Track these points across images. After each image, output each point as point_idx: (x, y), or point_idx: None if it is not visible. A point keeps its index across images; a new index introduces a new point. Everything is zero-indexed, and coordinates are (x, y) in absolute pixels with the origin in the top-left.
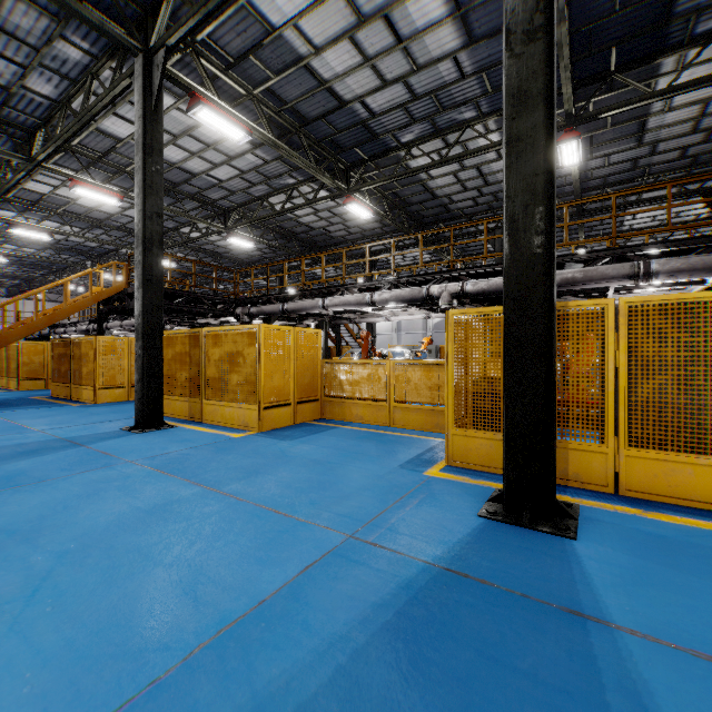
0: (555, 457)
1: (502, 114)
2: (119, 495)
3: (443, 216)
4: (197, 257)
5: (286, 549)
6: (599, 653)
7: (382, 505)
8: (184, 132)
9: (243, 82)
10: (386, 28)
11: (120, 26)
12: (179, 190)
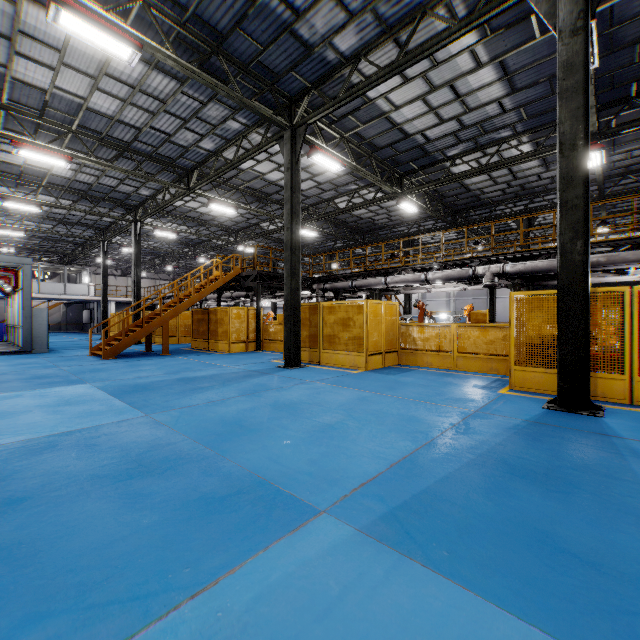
0: (589, 378)
1: (534, 132)
2: (333, 394)
3: (473, 204)
4: (264, 243)
5: (447, 413)
6: (615, 442)
7: (483, 402)
8: None
9: (338, 130)
10: (450, 90)
11: (270, 108)
12: (270, 198)
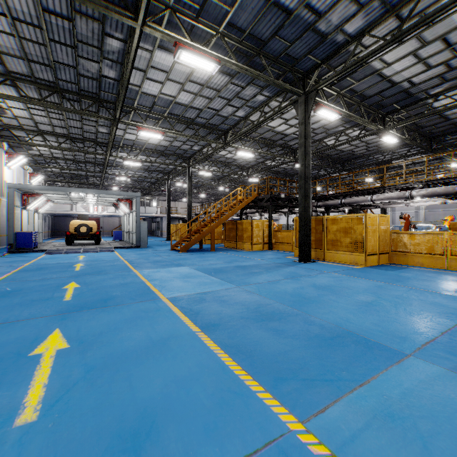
0: None
1: None
2: (352, 282)
3: (449, 130)
4: (265, 174)
5: None
6: None
7: None
8: (292, 118)
9: (336, 89)
10: (440, 42)
11: (287, 83)
12: (275, 144)
